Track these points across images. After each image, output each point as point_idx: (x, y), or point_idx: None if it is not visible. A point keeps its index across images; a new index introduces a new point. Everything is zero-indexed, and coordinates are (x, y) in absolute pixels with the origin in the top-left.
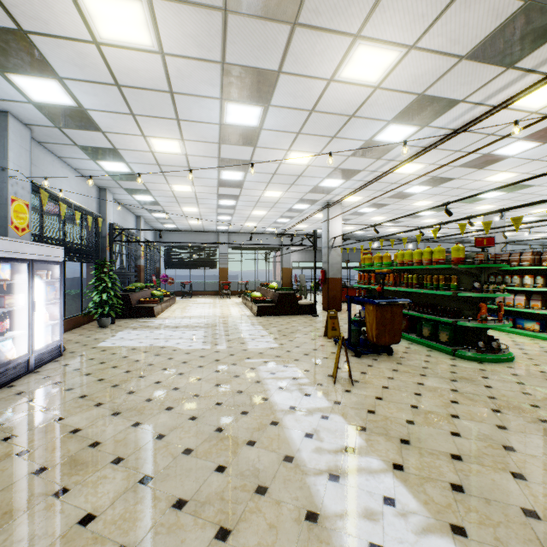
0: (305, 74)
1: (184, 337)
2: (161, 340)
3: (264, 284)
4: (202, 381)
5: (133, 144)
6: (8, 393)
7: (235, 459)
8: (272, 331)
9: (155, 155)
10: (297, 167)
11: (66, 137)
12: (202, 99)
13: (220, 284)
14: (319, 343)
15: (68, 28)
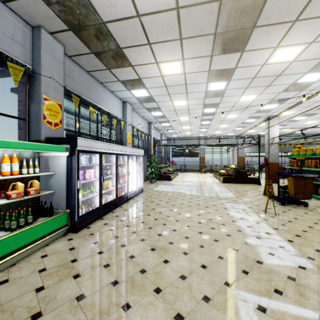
0: (249, 66)
1: (187, 189)
2: (177, 189)
3: (226, 166)
4: (200, 205)
5: (166, 104)
6: (134, 200)
7: (217, 227)
8: (231, 190)
9: (174, 107)
10: (246, 102)
11: (142, 106)
12: (198, 84)
13: (201, 165)
14: (259, 197)
15: (154, 74)
